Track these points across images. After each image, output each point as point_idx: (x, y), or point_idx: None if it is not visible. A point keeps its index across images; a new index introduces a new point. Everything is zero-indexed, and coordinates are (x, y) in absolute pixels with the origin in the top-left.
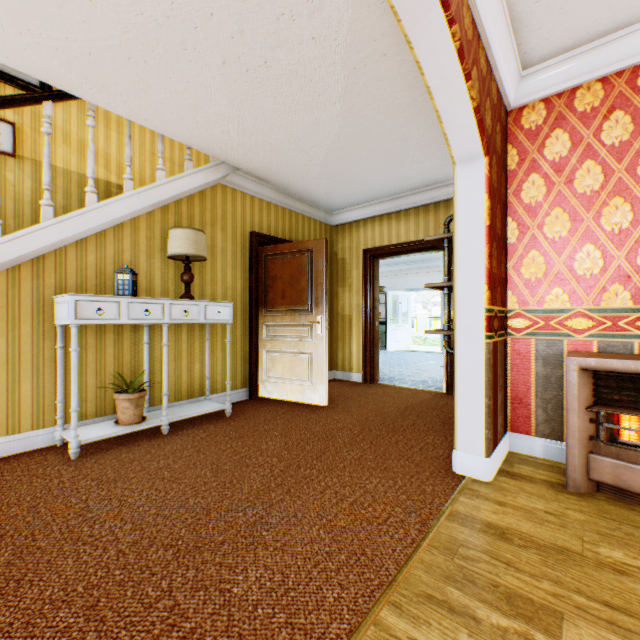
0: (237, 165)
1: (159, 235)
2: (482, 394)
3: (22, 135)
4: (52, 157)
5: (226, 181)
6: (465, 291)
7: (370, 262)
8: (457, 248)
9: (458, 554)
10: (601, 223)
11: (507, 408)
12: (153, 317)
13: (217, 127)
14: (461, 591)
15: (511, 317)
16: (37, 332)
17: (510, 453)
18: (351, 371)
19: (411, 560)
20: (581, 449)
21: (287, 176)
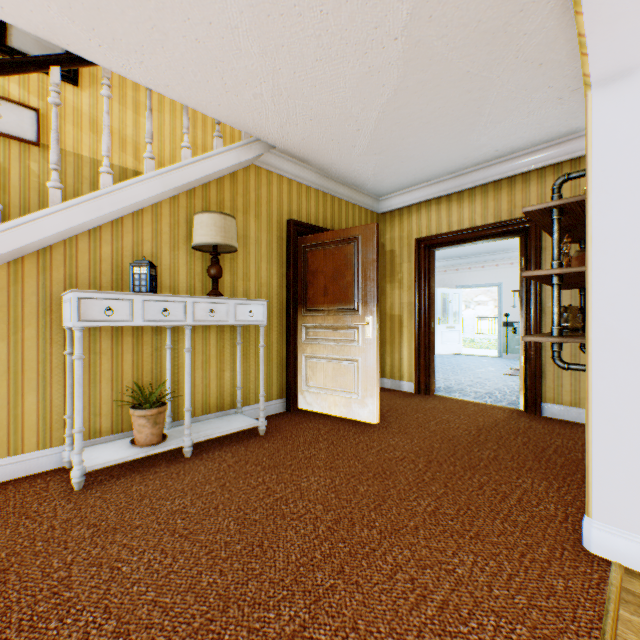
0: (272, 142)
1: (184, 223)
2: None
3: (47, 122)
4: (78, 146)
5: (260, 162)
6: (608, 278)
7: (424, 253)
8: (593, 214)
9: None
10: None
11: None
12: (173, 318)
13: (248, 89)
14: None
15: None
16: (43, 335)
17: None
18: (401, 379)
19: None
20: None
21: (329, 153)
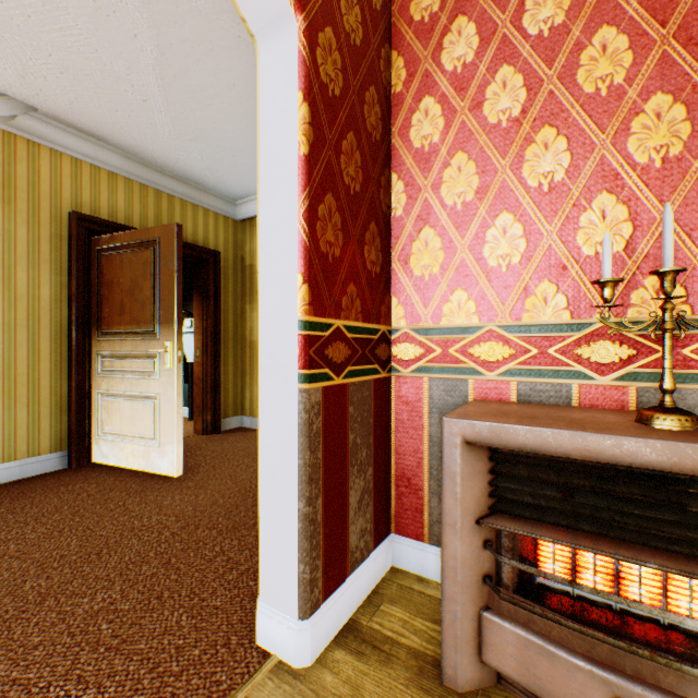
0: (26, 100)
1: None
2: (295, 493)
3: None
4: None
5: (13, 126)
6: (271, 287)
7: None
8: (260, 204)
9: None
10: (523, 174)
11: (391, 494)
12: None
13: None
14: None
15: (397, 341)
16: None
17: (391, 573)
18: None
19: None
20: (468, 603)
21: (127, 130)
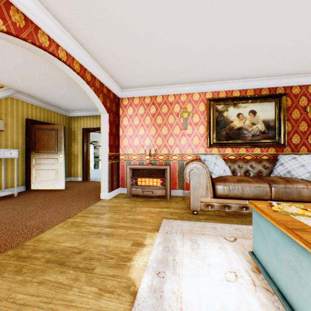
0: (20, 90)
1: None
2: (107, 176)
3: None
4: None
5: (13, 96)
6: (103, 149)
7: (86, 133)
8: (102, 137)
9: (91, 210)
10: (139, 132)
11: (120, 181)
12: None
13: (11, 79)
14: (88, 214)
15: (121, 155)
16: None
17: (120, 193)
18: (78, 177)
19: (79, 212)
20: (130, 187)
21: (46, 97)
